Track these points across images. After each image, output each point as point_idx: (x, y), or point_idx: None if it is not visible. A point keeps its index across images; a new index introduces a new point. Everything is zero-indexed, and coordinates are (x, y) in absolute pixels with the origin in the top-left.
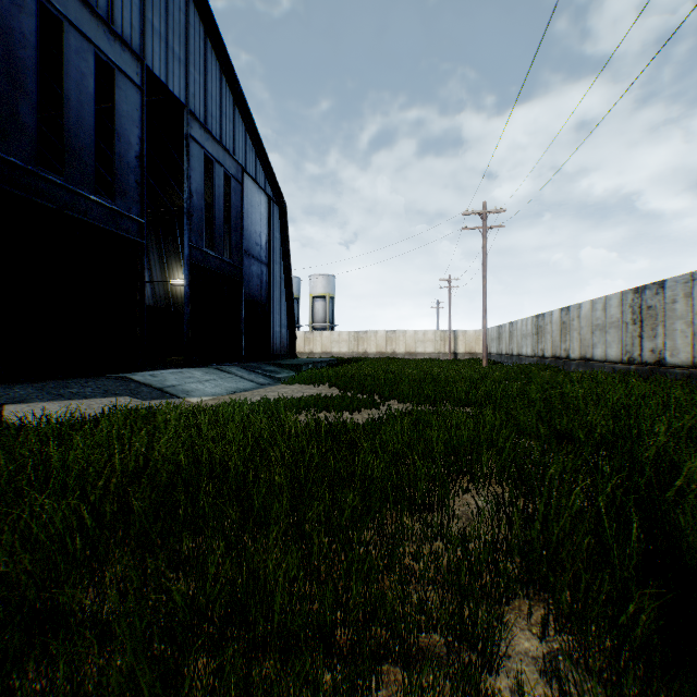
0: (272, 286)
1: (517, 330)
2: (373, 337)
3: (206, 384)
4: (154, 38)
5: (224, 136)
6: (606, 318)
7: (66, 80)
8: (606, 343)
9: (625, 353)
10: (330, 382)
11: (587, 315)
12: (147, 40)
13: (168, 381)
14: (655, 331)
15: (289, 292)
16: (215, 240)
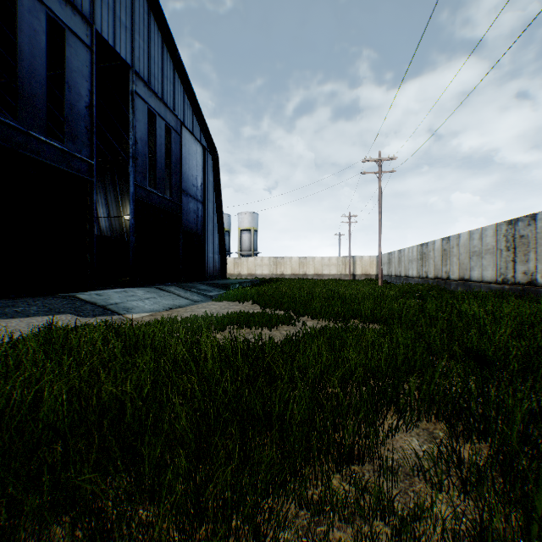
0: (207, 220)
1: (405, 256)
2: (288, 261)
3: (146, 302)
4: (102, 7)
5: (166, 95)
6: (482, 246)
7: (19, 34)
8: (482, 267)
9: (500, 275)
10: (253, 300)
11: (465, 243)
12: (96, 8)
13: (112, 299)
14: (527, 256)
15: (220, 225)
16: (157, 180)
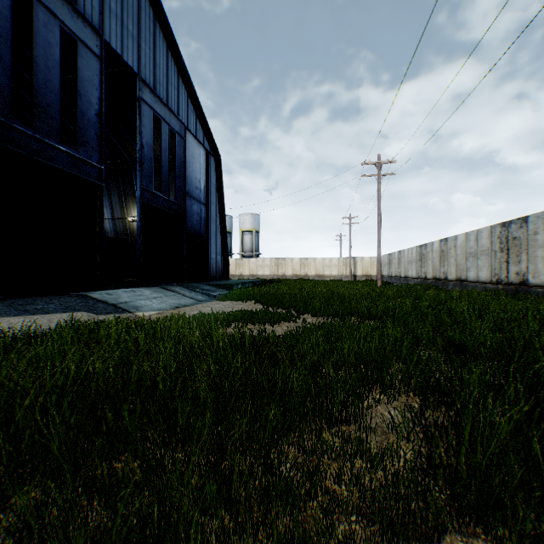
0: (209, 222)
1: (404, 257)
2: (289, 262)
3: (153, 301)
4: (111, 18)
5: (170, 100)
6: (477, 247)
7: (36, 48)
8: (477, 267)
9: (494, 275)
10: (255, 299)
11: (462, 245)
12: (105, 19)
13: (121, 298)
14: (519, 257)
15: (223, 227)
16: (162, 184)
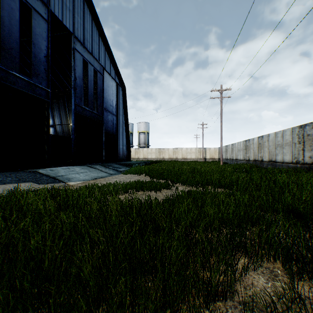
0: (119, 126)
1: (235, 147)
2: (167, 151)
3: (81, 174)
4: None
5: (94, 51)
6: (283, 141)
7: (2, 10)
8: (283, 153)
9: (294, 158)
10: (145, 173)
11: (272, 139)
12: None
13: (59, 173)
14: (311, 147)
15: (127, 129)
16: (88, 102)
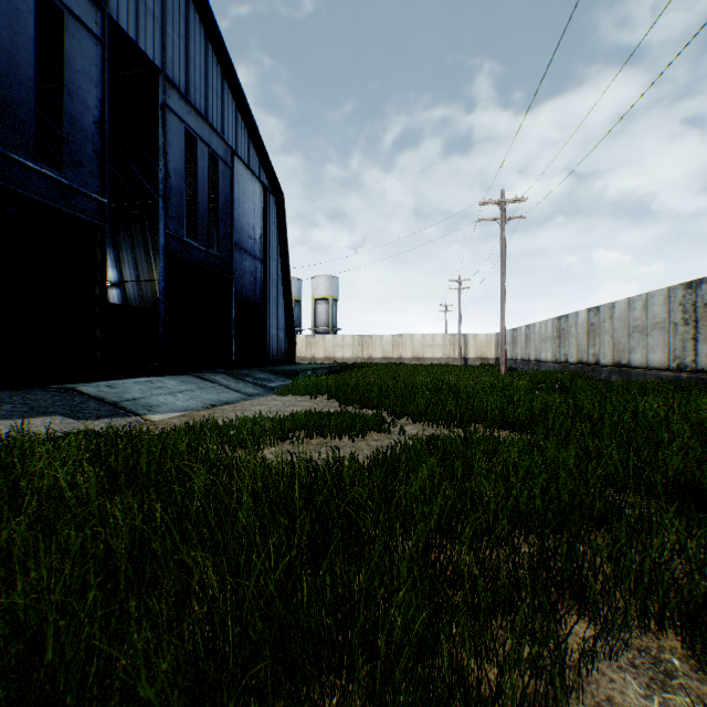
0: (268, 285)
1: (535, 333)
2: (378, 341)
3: (178, 397)
4: None
5: (211, 113)
6: (647, 318)
7: None
8: (647, 347)
9: (674, 358)
10: (329, 393)
11: (622, 315)
12: None
13: (129, 393)
14: None
15: (287, 292)
16: (198, 229)
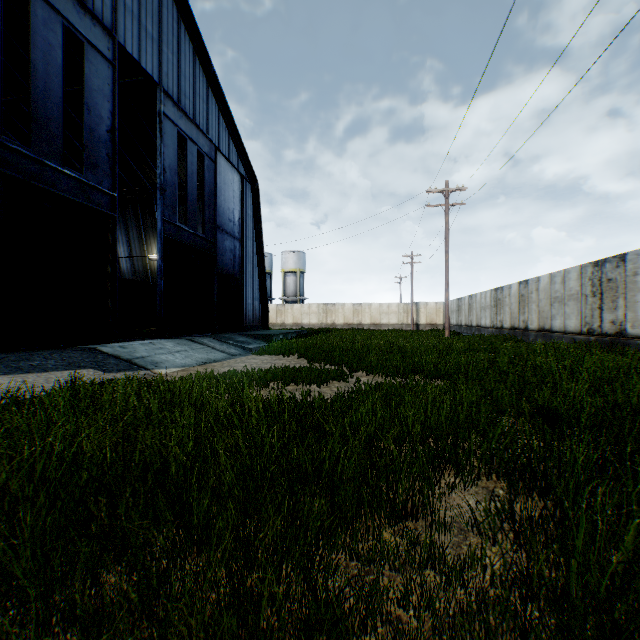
0: (245, 261)
1: (476, 303)
2: (340, 309)
3: (176, 355)
4: (126, 15)
5: (198, 116)
6: (564, 291)
7: (33, 49)
8: (564, 315)
9: (585, 324)
10: (299, 353)
11: (546, 288)
12: (119, 17)
13: (137, 352)
14: (615, 303)
15: (261, 266)
16: (188, 215)
